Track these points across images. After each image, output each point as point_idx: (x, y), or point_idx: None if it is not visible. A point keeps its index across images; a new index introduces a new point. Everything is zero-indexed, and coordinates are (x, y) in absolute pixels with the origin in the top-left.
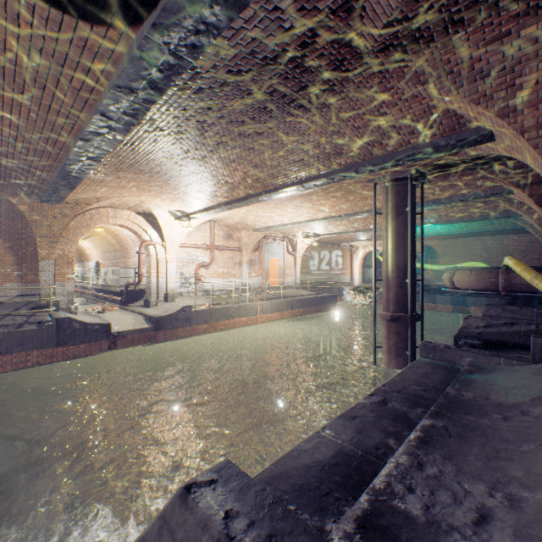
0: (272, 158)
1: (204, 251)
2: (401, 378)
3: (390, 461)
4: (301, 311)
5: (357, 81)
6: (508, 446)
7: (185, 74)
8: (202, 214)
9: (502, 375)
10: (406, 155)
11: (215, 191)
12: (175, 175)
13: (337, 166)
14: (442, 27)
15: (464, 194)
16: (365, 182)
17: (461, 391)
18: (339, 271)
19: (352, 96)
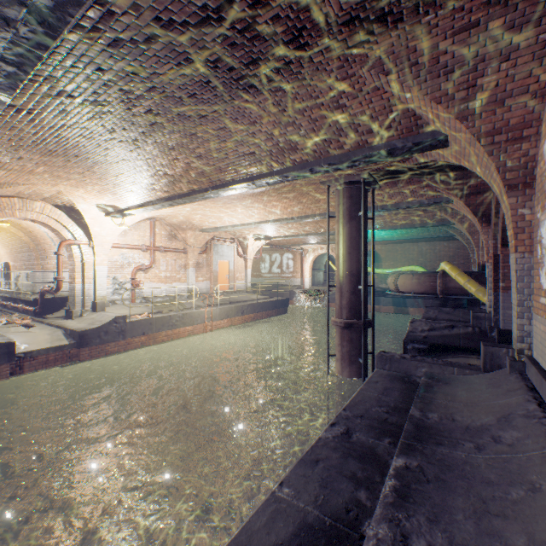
0: (219, 149)
1: (143, 252)
2: (362, 397)
3: (369, 538)
4: (253, 316)
5: (317, 61)
6: (495, 493)
7: (92, 9)
8: (139, 210)
9: (459, 388)
10: (363, 155)
11: (153, 184)
12: (100, 161)
13: (291, 163)
14: (413, 3)
15: (410, 201)
16: (319, 184)
17: (425, 412)
18: (290, 274)
19: (311, 79)
